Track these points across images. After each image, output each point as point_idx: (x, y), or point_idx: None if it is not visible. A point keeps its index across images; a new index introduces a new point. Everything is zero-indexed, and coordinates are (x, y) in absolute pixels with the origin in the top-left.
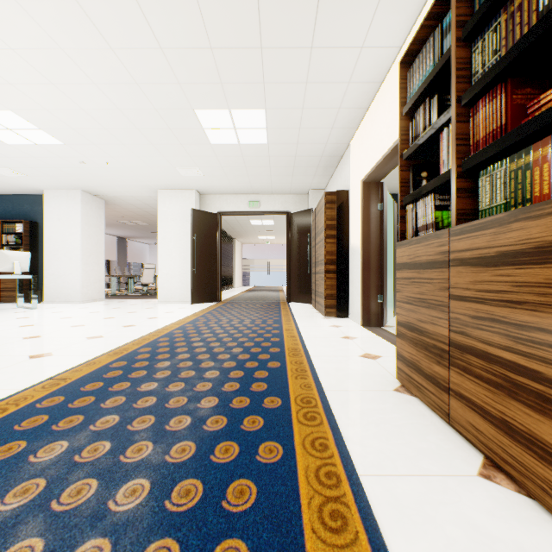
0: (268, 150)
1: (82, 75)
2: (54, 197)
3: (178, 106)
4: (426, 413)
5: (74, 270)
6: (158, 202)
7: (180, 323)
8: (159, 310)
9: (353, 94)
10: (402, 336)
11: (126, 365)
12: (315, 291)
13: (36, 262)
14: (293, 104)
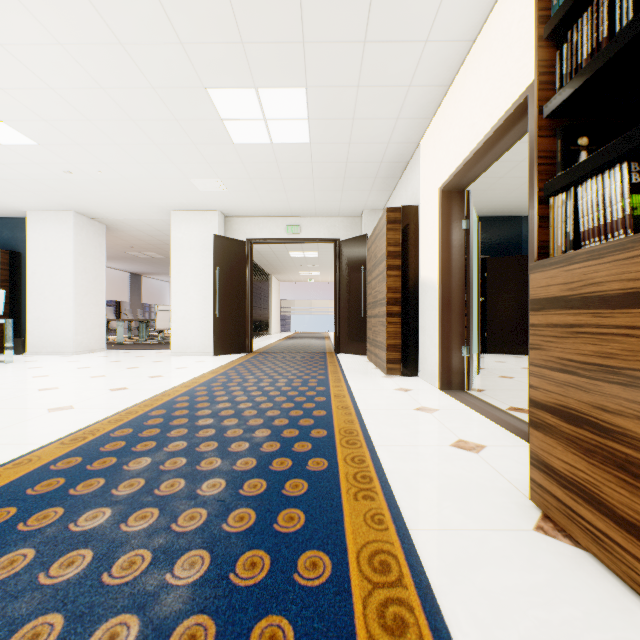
0: (311, 153)
1: (39, 29)
2: (40, 221)
3: (185, 83)
4: (630, 604)
5: (65, 313)
6: (171, 226)
7: (190, 385)
8: (169, 364)
9: (430, 62)
10: (547, 430)
11: (77, 465)
12: (371, 340)
13: (18, 303)
14: (345, 80)
